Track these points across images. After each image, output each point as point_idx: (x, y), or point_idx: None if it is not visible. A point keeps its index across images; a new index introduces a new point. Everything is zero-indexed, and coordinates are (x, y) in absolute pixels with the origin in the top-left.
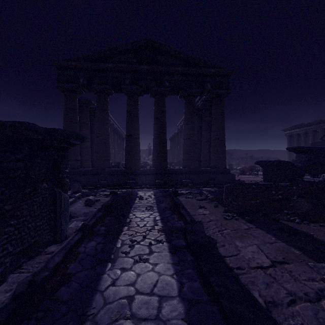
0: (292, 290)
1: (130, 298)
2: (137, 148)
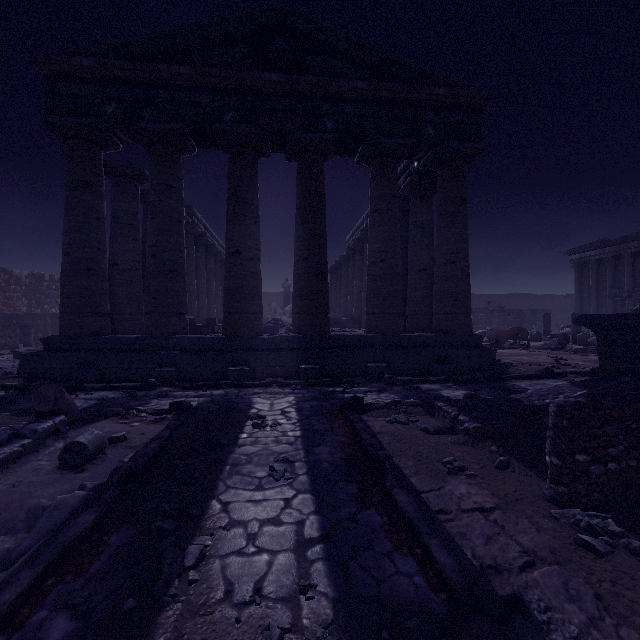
0: None
1: None
2: (255, 284)
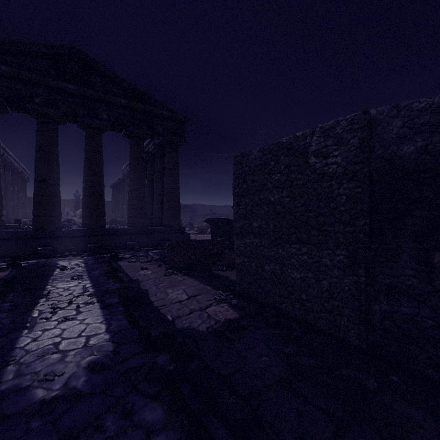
0: (193, 308)
1: (57, 343)
2: (56, 199)
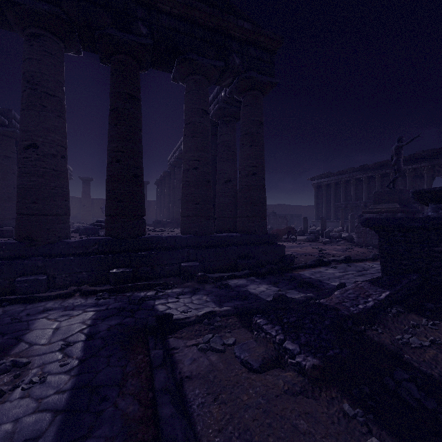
0: None
1: None
2: (58, 183)
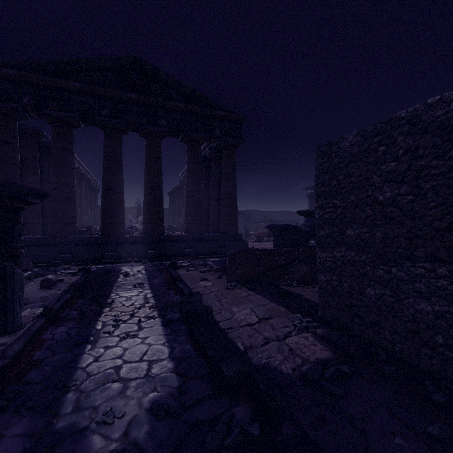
0: (268, 336)
1: (118, 368)
2: (121, 207)
